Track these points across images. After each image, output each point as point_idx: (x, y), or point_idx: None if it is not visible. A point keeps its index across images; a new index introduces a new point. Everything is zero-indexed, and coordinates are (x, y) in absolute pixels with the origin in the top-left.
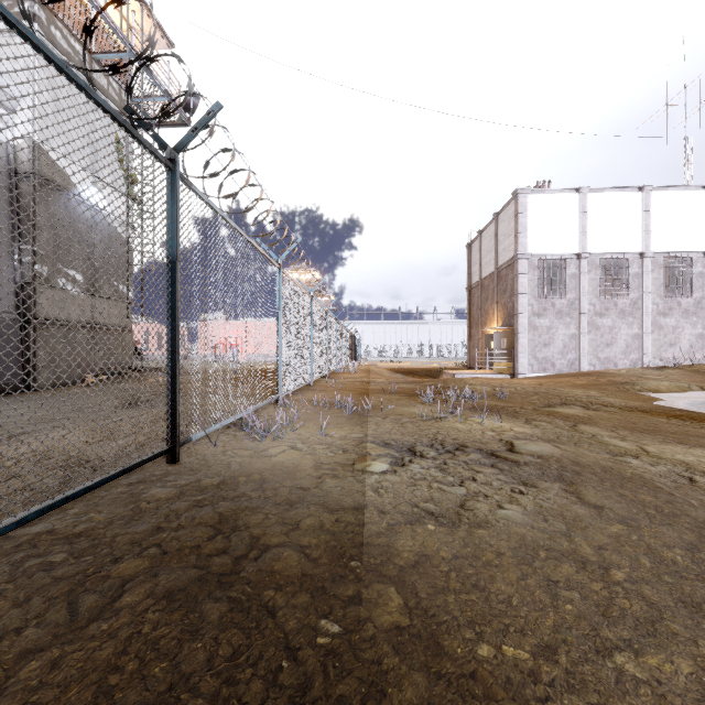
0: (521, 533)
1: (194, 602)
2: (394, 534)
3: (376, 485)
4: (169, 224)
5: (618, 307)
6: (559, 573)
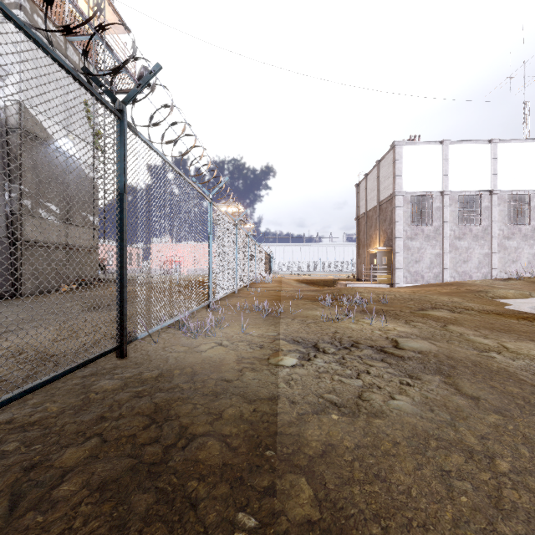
0: (412, 423)
1: (125, 492)
2: (304, 424)
3: (287, 377)
4: (118, 163)
5: (472, 233)
6: (449, 462)
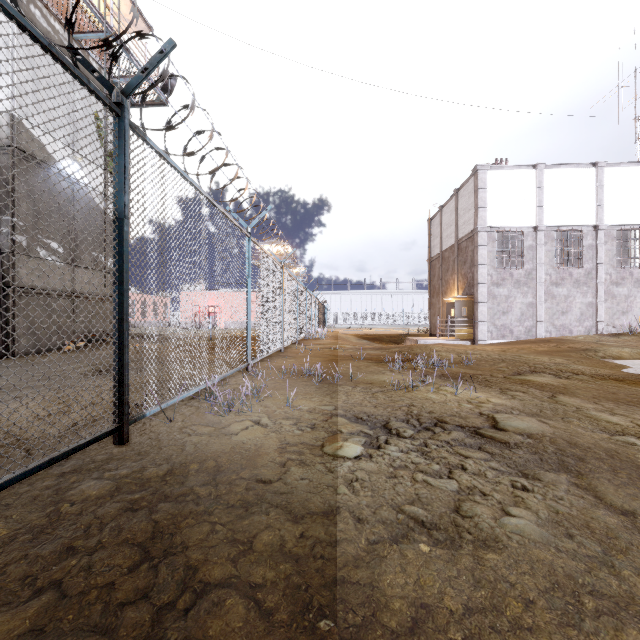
0: (547, 562)
1: None
2: (378, 564)
3: (349, 477)
4: (116, 176)
5: (573, 277)
6: None
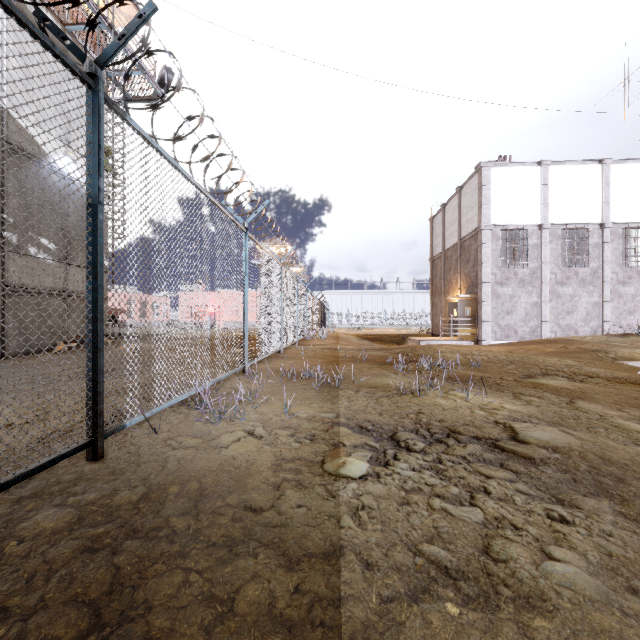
0: (615, 633)
1: None
2: (395, 637)
3: (354, 504)
4: (89, 156)
5: (579, 276)
6: None
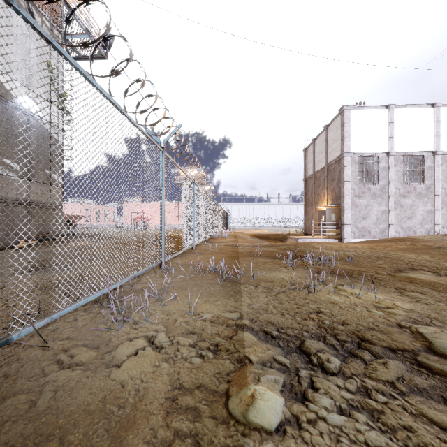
0: None
1: None
2: None
3: None
4: None
5: (416, 191)
6: None
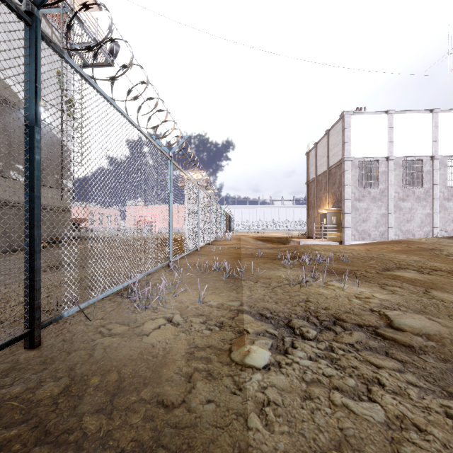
0: None
1: None
2: None
3: (260, 399)
4: (26, 84)
5: (415, 195)
6: None
